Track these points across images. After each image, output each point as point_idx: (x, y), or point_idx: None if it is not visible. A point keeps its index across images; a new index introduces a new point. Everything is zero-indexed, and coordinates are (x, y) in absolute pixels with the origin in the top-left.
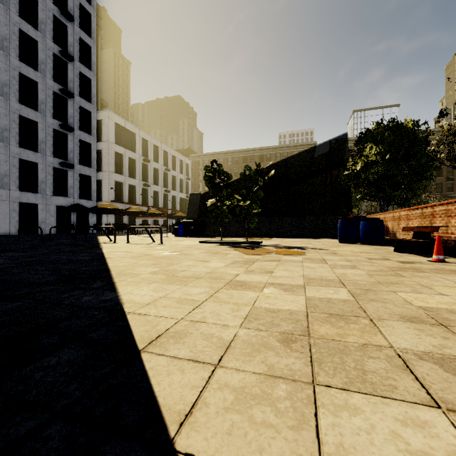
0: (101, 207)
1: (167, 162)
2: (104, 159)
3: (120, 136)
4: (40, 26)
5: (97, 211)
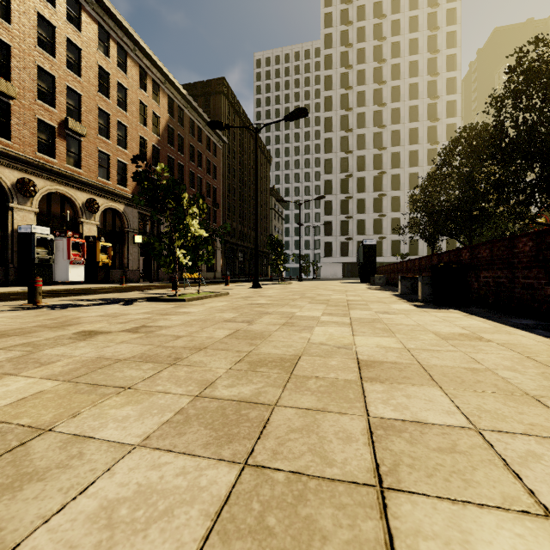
0: None
1: None
2: None
3: None
4: (420, 162)
5: None
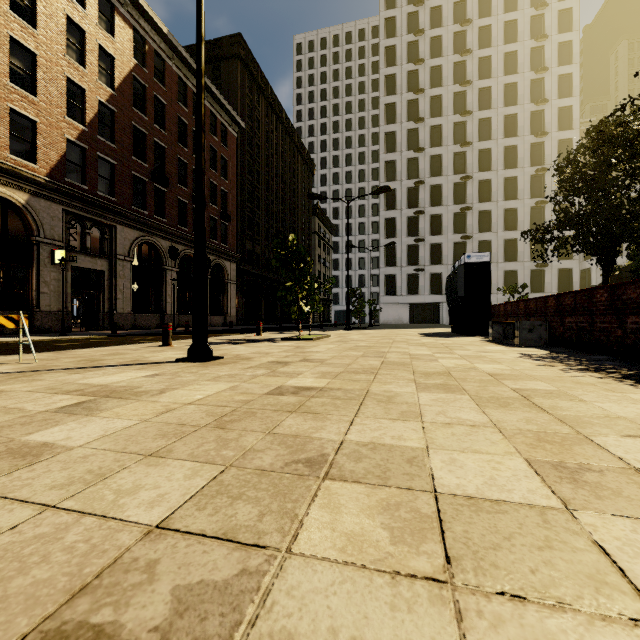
0: None
1: None
2: None
3: None
4: (519, 162)
5: None
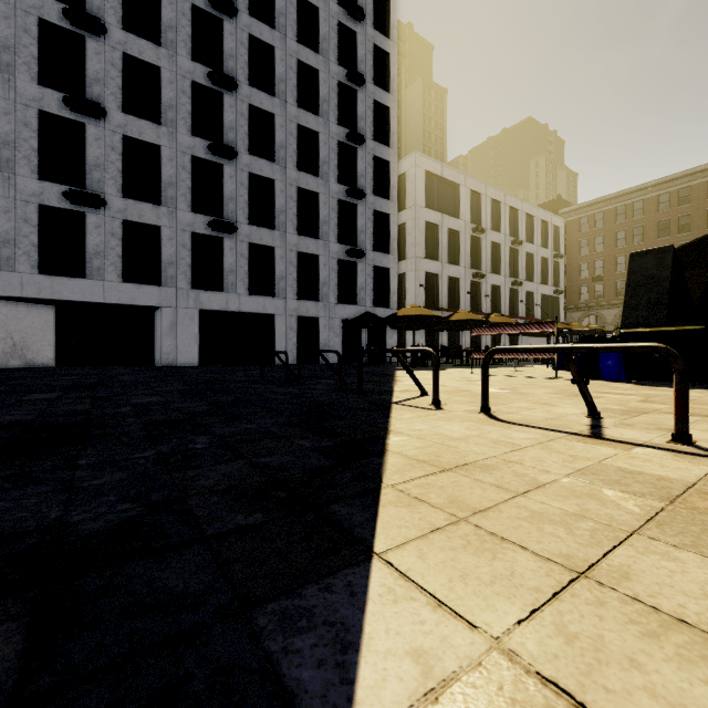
0: (403, 314)
1: (516, 228)
2: (408, 238)
3: (434, 194)
4: (322, 45)
5: (397, 325)
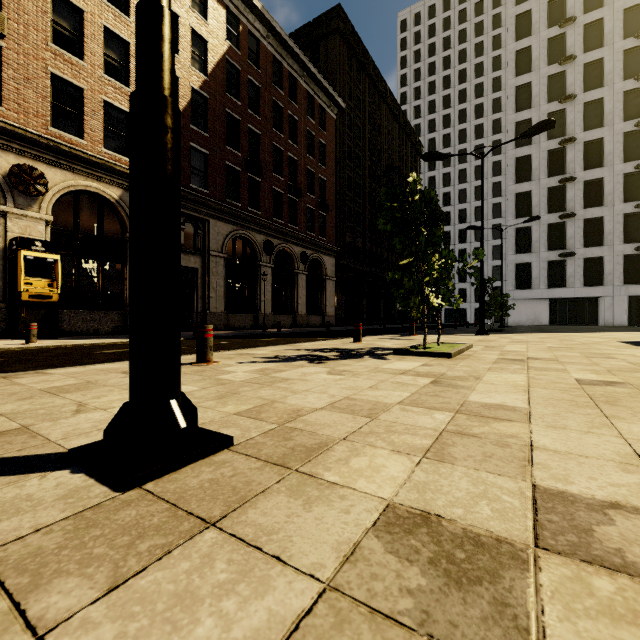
0: None
1: None
2: None
3: None
4: None
5: None
